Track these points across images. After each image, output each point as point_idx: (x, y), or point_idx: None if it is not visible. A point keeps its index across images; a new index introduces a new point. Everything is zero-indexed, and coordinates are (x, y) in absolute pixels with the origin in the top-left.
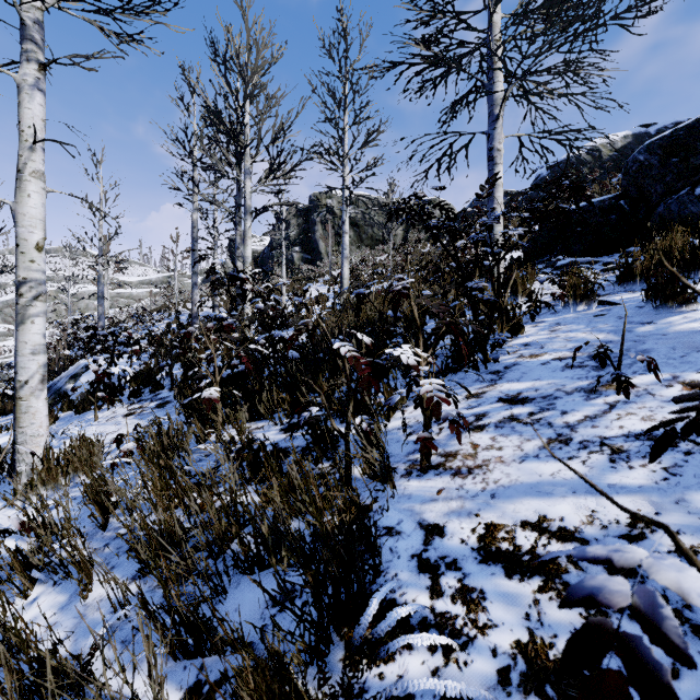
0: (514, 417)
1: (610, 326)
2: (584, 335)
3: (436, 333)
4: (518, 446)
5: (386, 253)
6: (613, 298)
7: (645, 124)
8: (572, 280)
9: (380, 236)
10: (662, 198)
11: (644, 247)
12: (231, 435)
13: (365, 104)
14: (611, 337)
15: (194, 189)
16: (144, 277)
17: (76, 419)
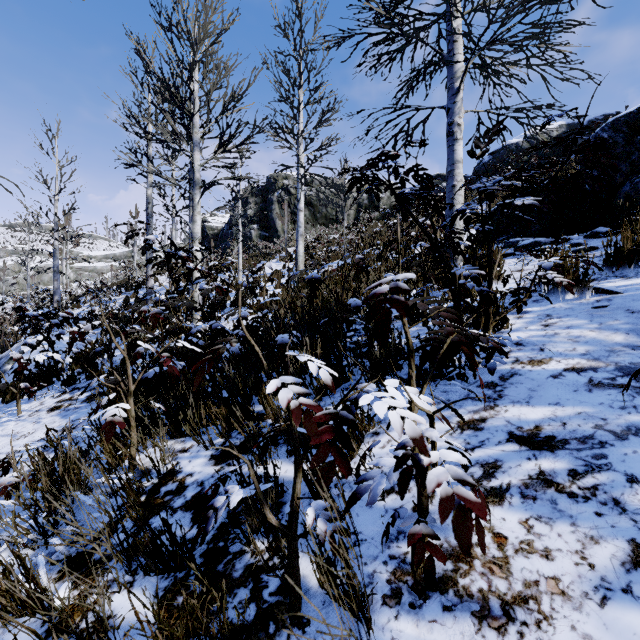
0: (547, 477)
1: (624, 323)
2: (593, 334)
3: (426, 345)
4: (581, 554)
5: (339, 231)
6: (608, 285)
7: (578, 115)
8: (555, 263)
9: (333, 216)
10: (627, 177)
11: (614, 228)
12: (144, 467)
13: (320, 84)
14: (636, 340)
15: (148, 165)
16: (109, 251)
17: (1, 409)
